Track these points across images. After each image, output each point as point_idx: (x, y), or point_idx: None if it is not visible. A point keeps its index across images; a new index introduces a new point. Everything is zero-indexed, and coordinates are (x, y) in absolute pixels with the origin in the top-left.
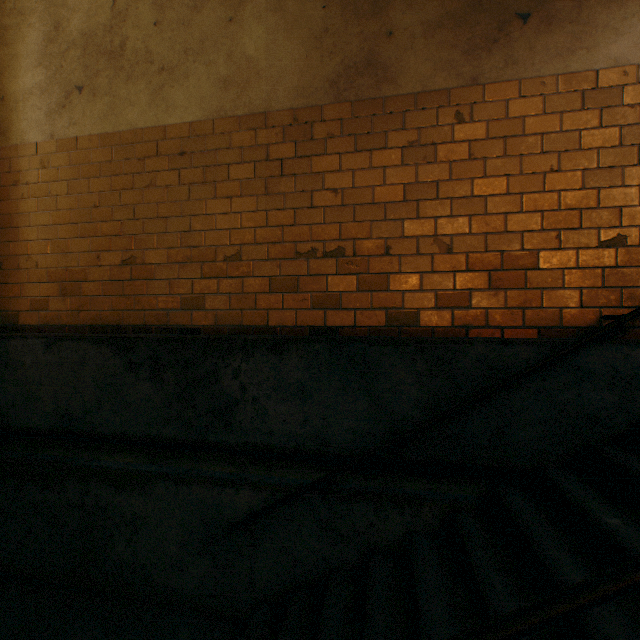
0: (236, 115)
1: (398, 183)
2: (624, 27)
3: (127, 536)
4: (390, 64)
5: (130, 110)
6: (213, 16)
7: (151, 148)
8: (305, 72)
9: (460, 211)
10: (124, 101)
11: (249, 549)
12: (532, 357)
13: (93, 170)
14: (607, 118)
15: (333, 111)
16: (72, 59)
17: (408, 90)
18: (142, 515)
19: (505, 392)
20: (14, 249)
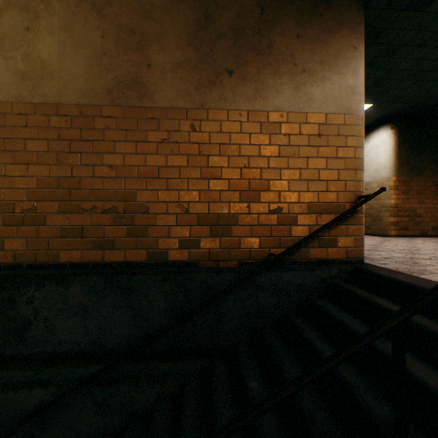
0: (32, 102)
1: (155, 166)
2: (281, 89)
3: None
4: (149, 85)
5: None
6: (12, 22)
7: None
8: (89, 79)
9: (194, 187)
10: None
11: (40, 433)
12: (232, 279)
13: None
14: (273, 140)
15: (110, 111)
16: None
17: (161, 105)
18: None
19: (217, 301)
20: None
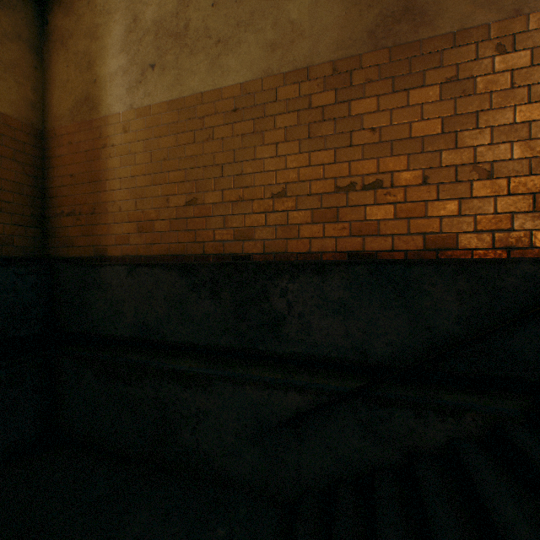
0: (281, 72)
1: (436, 117)
2: None
3: (192, 426)
4: (427, 8)
5: (192, 79)
6: None
7: (209, 108)
8: (344, 27)
9: (501, 138)
10: (187, 72)
11: (296, 444)
12: None
13: (163, 130)
14: None
15: (371, 58)
16: (146, 43)
17: (446, 30)
18: (204, 409)
19: None
20: (103, 197)
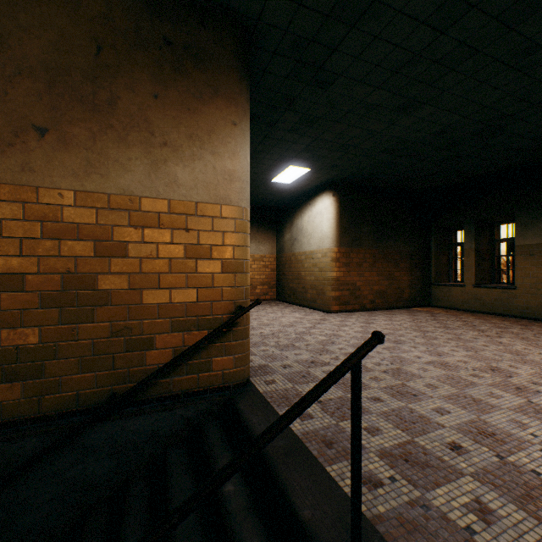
0: None
1: None
2: (131, 165)
3: None
4: None
5: None
6: None
7: None
8: None
9: None
10: None
11: None
12: (40, 446)
13: None
14: (118, 234)
15: None
16: None
17: None
18: None
19: (11, 485)
20: None
